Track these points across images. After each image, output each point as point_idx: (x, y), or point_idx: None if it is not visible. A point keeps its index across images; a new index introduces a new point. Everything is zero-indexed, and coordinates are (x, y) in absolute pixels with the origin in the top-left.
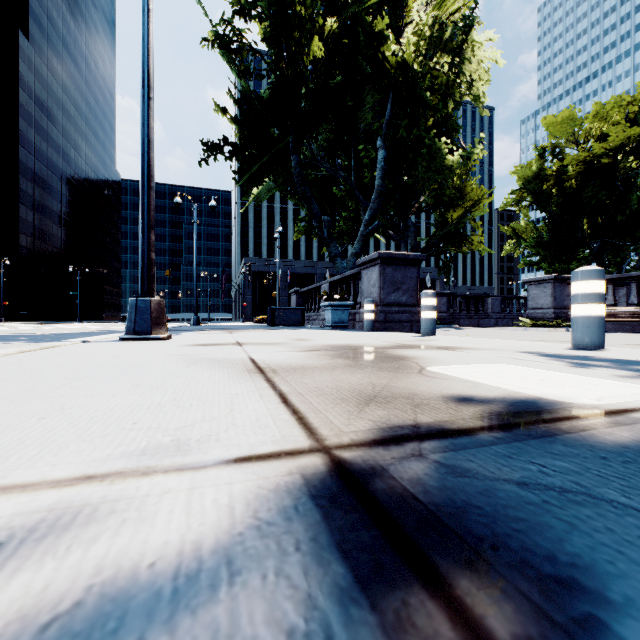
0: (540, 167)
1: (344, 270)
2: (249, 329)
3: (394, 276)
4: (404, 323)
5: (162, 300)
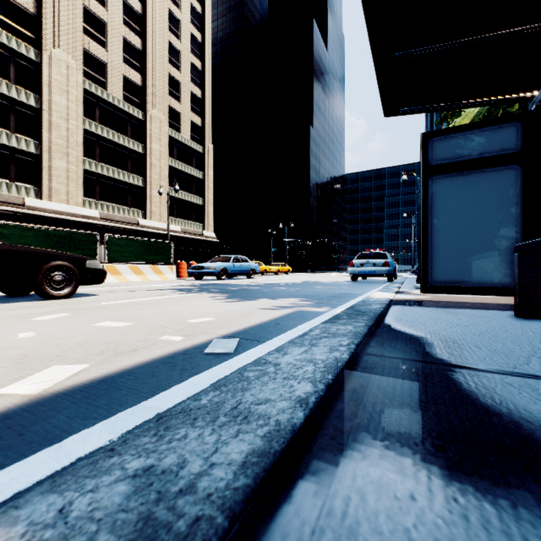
0: None
1: None
2: None
3: None
4: None
5: None
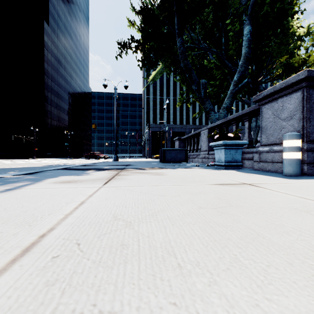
0: None
1: (216, 120)
2: (143, 167)
3: None
4: None
5: None
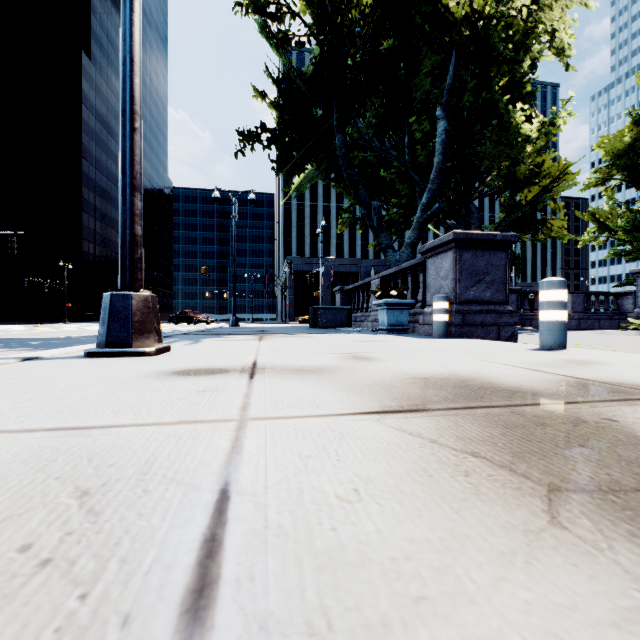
0: (636, 135)
1: (397, 263)
2: (287, 333)
3: (474, 264)
4: (488, 327)
5: (151, 295)
